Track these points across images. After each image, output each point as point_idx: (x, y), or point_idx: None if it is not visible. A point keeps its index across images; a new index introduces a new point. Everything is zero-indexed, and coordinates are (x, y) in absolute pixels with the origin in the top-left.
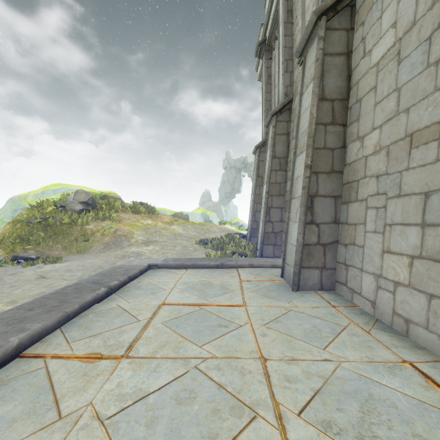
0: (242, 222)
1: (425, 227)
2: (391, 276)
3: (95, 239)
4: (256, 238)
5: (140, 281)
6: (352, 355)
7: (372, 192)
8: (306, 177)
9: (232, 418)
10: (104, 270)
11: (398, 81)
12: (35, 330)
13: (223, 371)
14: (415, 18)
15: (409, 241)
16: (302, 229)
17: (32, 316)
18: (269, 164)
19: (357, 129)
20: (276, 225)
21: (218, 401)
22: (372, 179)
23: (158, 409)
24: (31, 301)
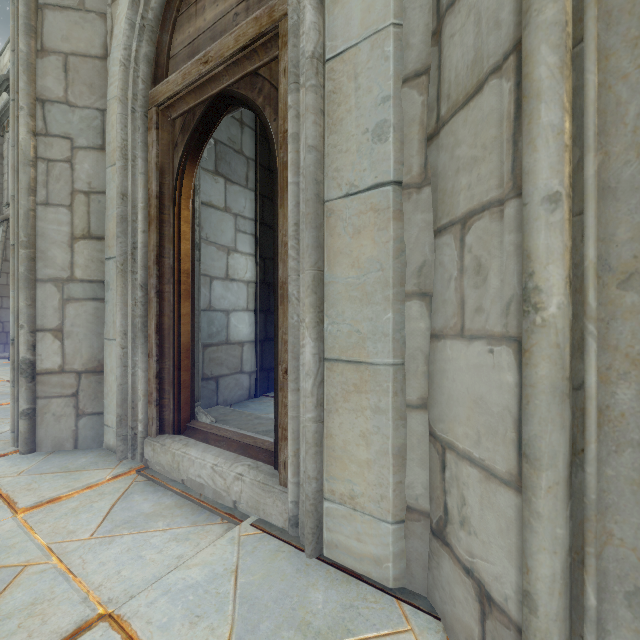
0: None
1: None
2: None
3: None
4: None
5: None
6: None
7: None
8: None
9: None
10: None
11: None
12: None
13: None
14: None
15: None
16: None
17: None
18: None
19: None
20: (8, 325)
21: None
22: None
23: None
24: None
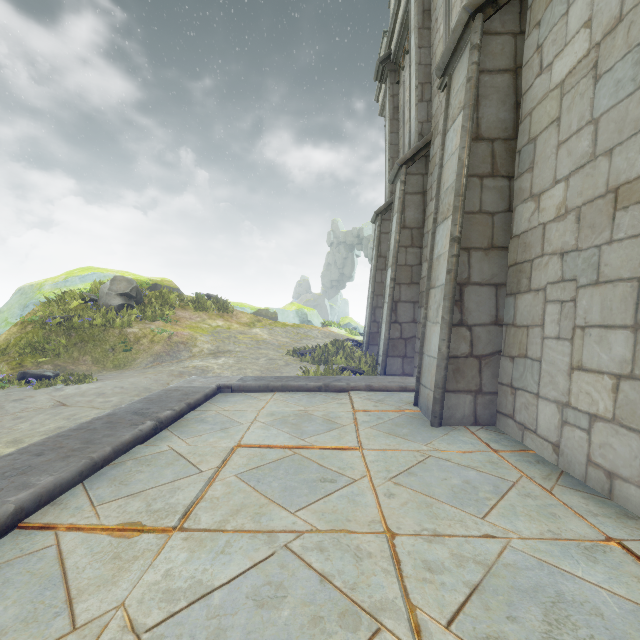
0: (355, 323)
1: (639, 331)
2: (584, 406)
3: (140, 348)
4: (376, 347)
5: (205, 411)
6: (527, 527)
7: (553, 278)
8: (452, 255)
9: (343, 631)
10: (152, 394)
11: (594, 108)
12: (43, 486)
13: (328, 553)
14: (622, 11)
15: (613, 352)
16: (447, 333)
17: (41, 465)
18: (396, 238)
19: (529, 183)
20: (406, 328)
21: (320, 602)
22: (554, 258)
23: (226, 615)
24: (42, 441)
